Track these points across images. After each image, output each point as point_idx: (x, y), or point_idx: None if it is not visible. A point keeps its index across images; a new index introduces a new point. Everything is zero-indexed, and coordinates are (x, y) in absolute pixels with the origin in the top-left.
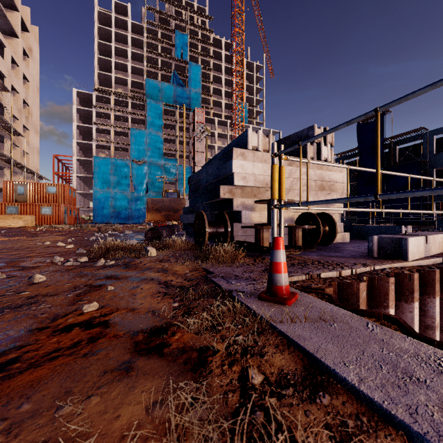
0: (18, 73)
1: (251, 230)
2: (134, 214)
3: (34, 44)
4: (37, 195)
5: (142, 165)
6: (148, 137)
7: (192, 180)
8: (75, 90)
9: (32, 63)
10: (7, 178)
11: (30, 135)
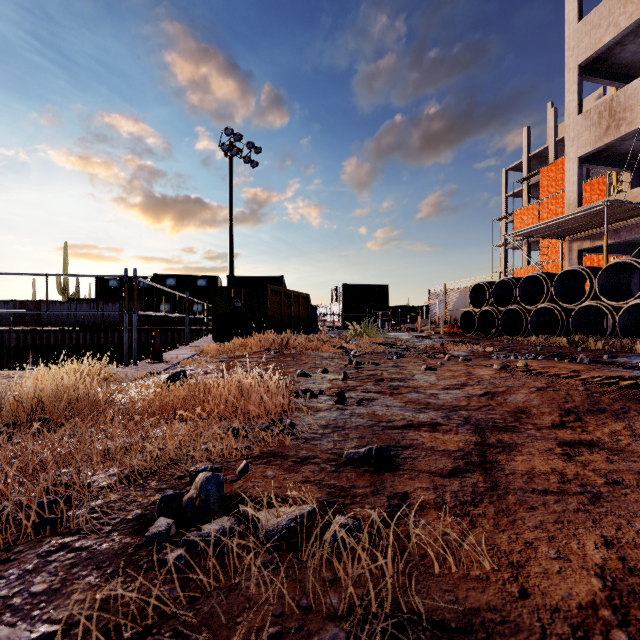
0: None
1: None
2: None
3: None
4: None
5: None
6: None
7: None
8: None
9: None
10: None
11: None
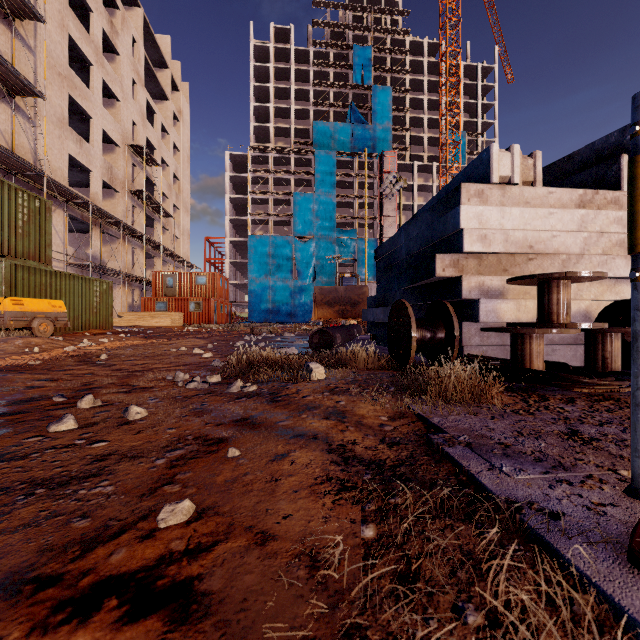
0: (168, 143)
1: (498, 336)
2: (298, 310)
3: (184, 105)
4: (186, 288)
5: (308, 243)
6: (316, 203)
7: (382, 252)
8: (227, 153)
9: (183, 128)
10: (158, 269)
11: (180, 215)
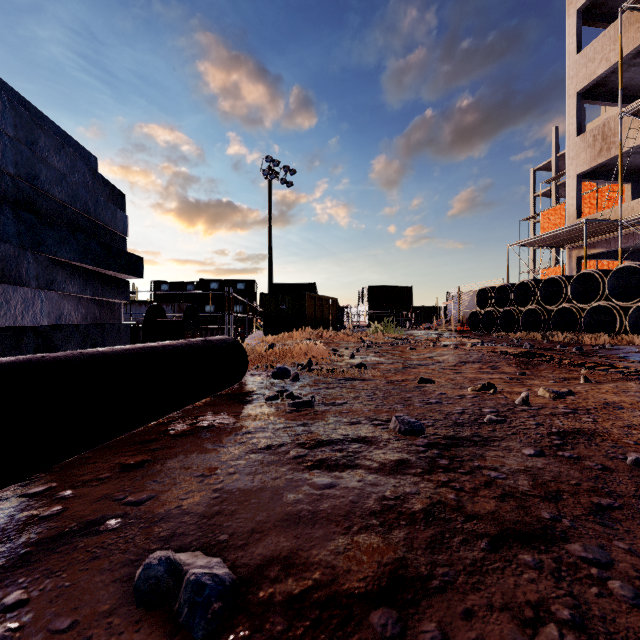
0: None
1: None
2: None
3: None
4: None
5: None
6: None
7: None
8: None
9: None
10: None
11: None
